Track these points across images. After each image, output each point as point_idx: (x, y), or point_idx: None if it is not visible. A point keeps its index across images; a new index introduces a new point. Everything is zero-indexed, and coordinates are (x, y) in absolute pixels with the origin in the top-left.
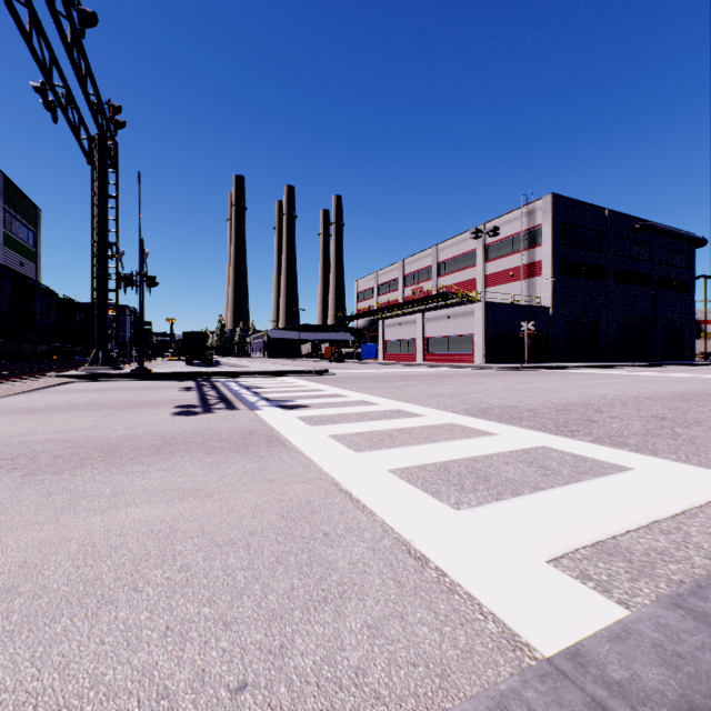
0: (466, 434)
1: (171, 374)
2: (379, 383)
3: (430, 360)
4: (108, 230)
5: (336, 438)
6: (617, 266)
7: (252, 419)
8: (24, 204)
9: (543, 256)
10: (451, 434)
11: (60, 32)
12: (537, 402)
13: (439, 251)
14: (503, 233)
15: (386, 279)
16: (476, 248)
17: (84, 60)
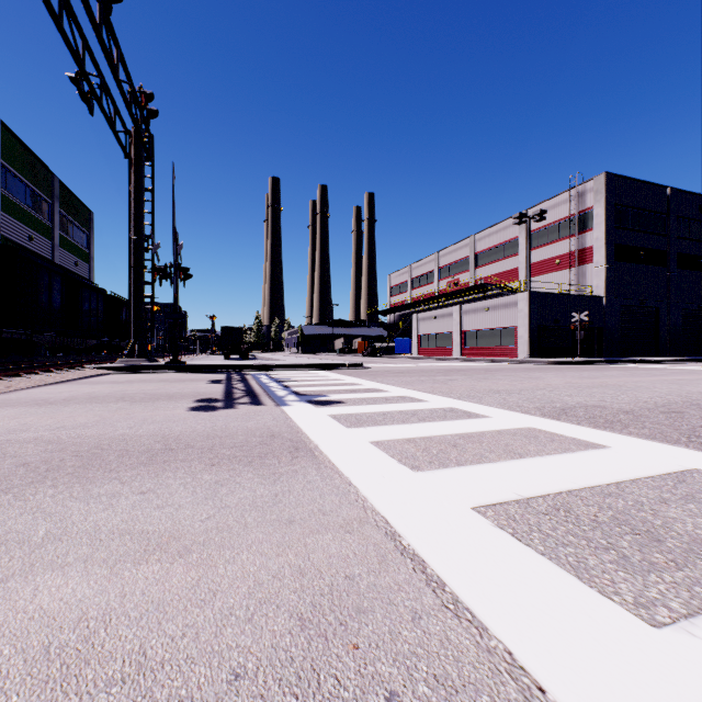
0: (560, 446)
1: (204, 367)
2: (419, 377)
3: (468, 354)
4: (144, 223)
5: (381, 446)
6: (681, 250)
7: (277, 417)
8: (79, 209)
9: (595, 241)
10: (539, 445)
11: (87, 10)
12: (625, 401)
13: (476, 241)
14: (548, 219)
15: (419, 272)
16: (517, 236)
17: (116, 45)
